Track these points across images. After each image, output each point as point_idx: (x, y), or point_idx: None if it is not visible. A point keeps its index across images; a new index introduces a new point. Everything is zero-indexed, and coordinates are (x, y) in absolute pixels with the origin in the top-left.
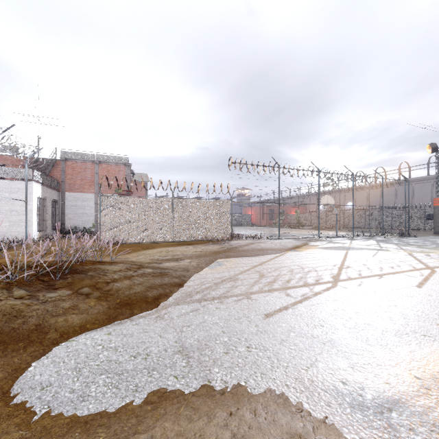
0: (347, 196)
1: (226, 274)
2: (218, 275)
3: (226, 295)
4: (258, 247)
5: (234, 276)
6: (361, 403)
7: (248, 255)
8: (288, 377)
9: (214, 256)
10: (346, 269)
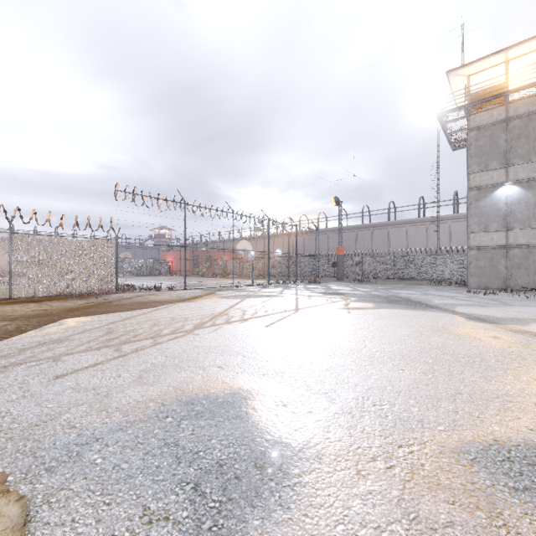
0: (276, 243)
1: (56, 336)
2: (41, 338)
3: (22, 362)
4: (143, 300)
5: (66, 337)
6: (72, 441)
7: (119, 310)
8: (3, 438)
9: (63, 314)
10: (220, 317)
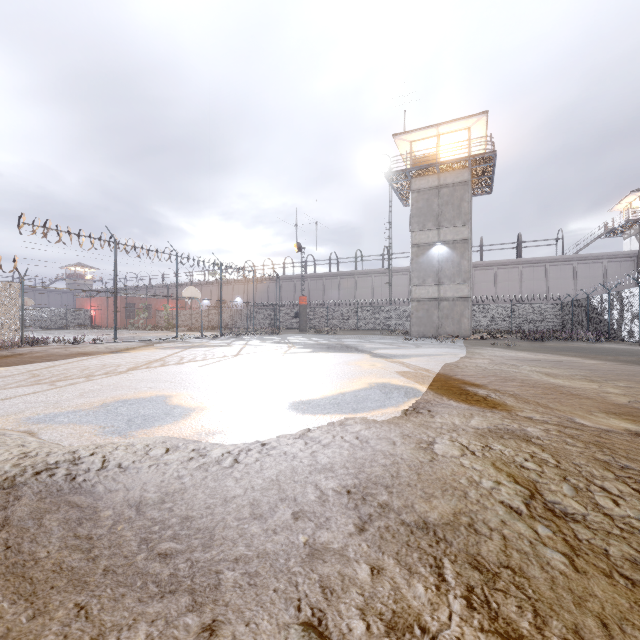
0: (236, 290)
1: None
2: None
3: None
4: (63, 352)
5: None
6: (42, 417)
7: (36, 361)
8: None
9: None
10: (155, 362)
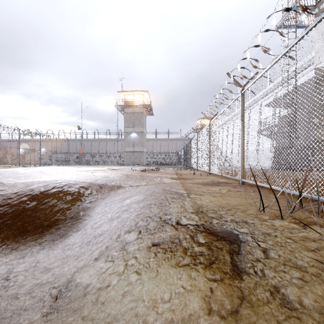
0: (41, 144)
1: None
2: None
3: None
4: None
5: None
6: None
7: None
8: None
9: None
10: (29, 169)
